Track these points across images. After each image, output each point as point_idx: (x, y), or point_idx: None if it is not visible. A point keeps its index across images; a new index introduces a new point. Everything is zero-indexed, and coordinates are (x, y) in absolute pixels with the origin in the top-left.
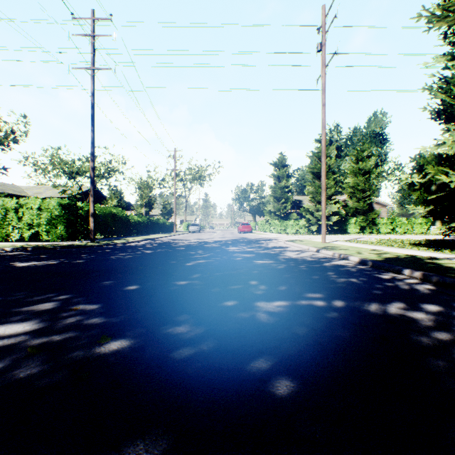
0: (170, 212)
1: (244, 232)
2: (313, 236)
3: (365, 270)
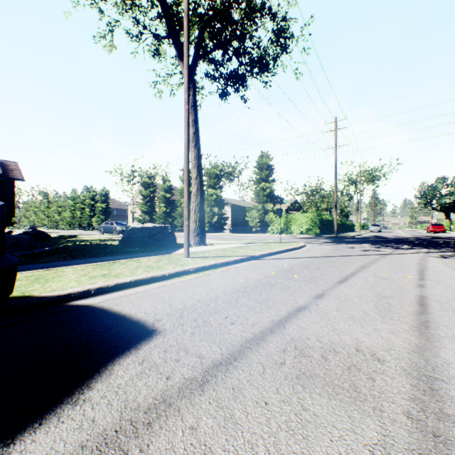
0: (346, 214)
1: (433, 232)
2: None
3: None
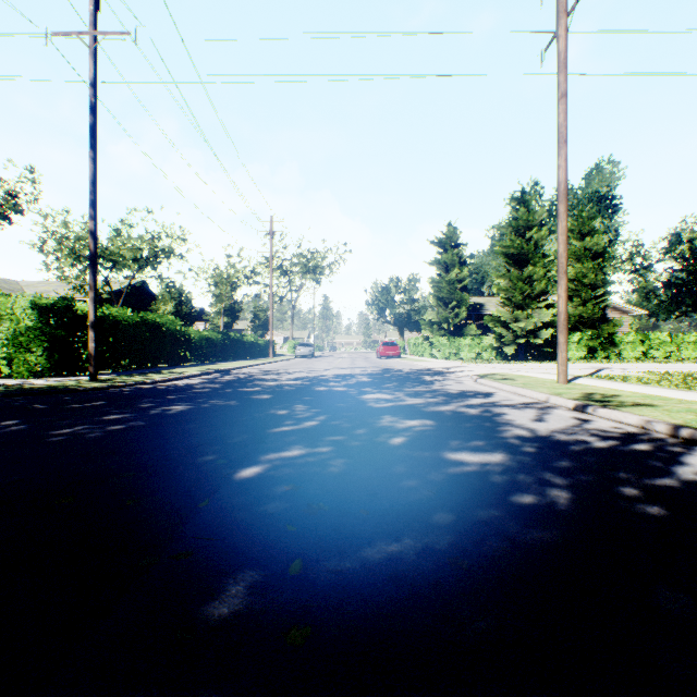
0: (266, 324)
1: (386, 357)
2: (511, 365)
3: None
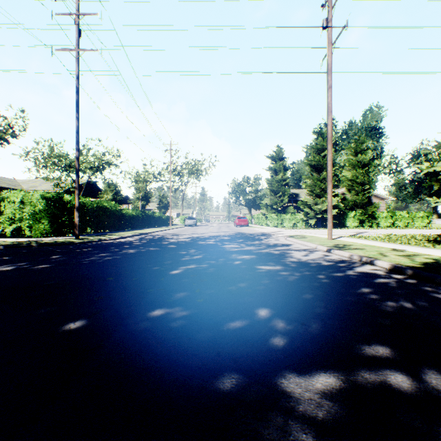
0: (166, 205)
1: (240, 226)
2: (312, 230)
3: (410, 284)
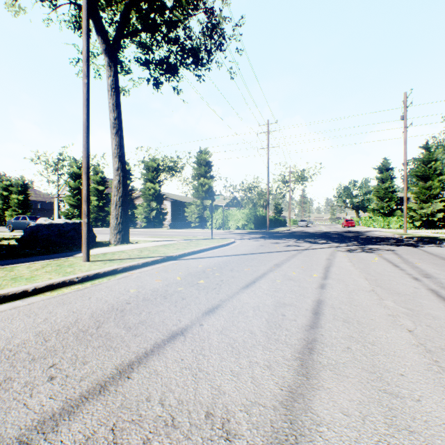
0: (280, 210)
1: (347, 227)
2: (412, 230)
3: (402, 239)
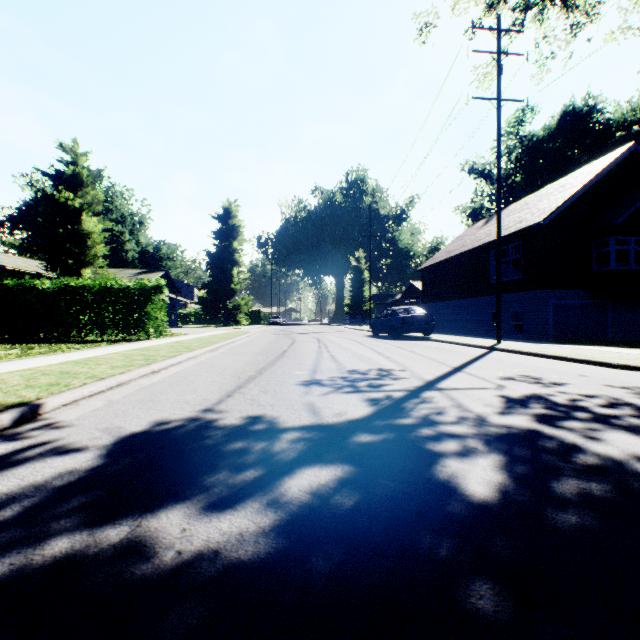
0: None
1: None
2: None
3: None
